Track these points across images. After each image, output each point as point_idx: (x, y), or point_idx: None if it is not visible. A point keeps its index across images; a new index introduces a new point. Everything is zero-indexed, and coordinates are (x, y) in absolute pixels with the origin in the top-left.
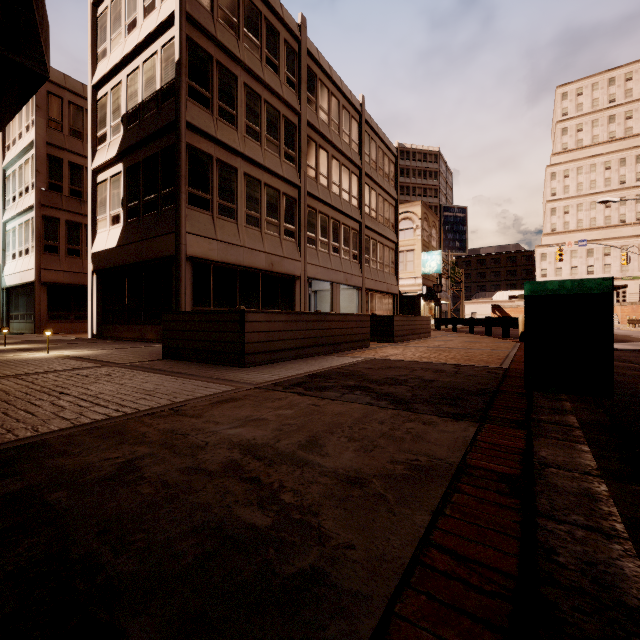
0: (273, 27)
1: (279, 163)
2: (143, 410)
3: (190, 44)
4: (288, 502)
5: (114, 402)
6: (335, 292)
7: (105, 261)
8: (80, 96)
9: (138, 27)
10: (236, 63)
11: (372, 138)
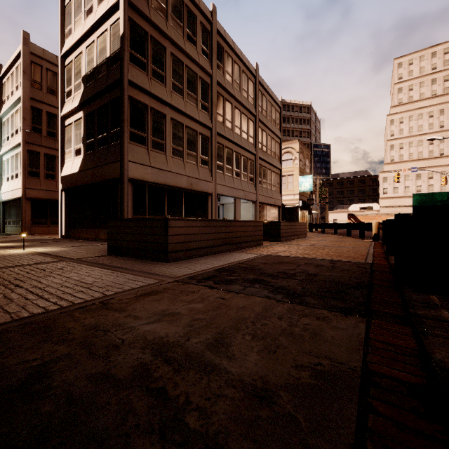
0: (192, 12)
1: (196, 111)
2: (77, 303)
3: (131, 23)
4: (192, 427)
5: (56, 295)
6: (237, 205)
7: (70, 182)
8: (54, 64)
9: (94, 12)
10: (165, 38)
11: (263, 94)
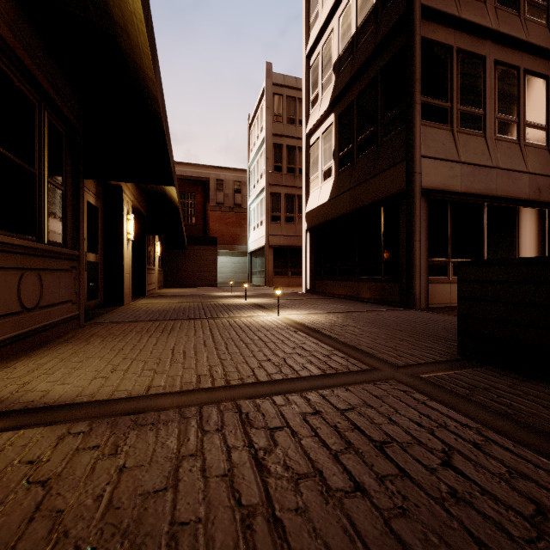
0: None
1: (547, 34)
2: None
3: None
4: None
5: None
6: None
7: (317, 218)
8: (294, 89)
9: None
10: None
11: None
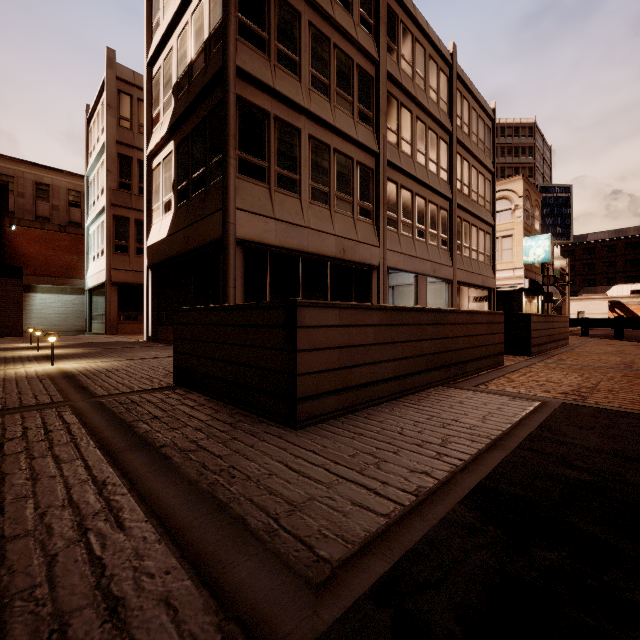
0: None
1: (352, 124)
2: None
3: None
4: None
5: None
6: (420, 286)
7: (157, 254)
8: None
9: None
10: None
11: (464, 97)
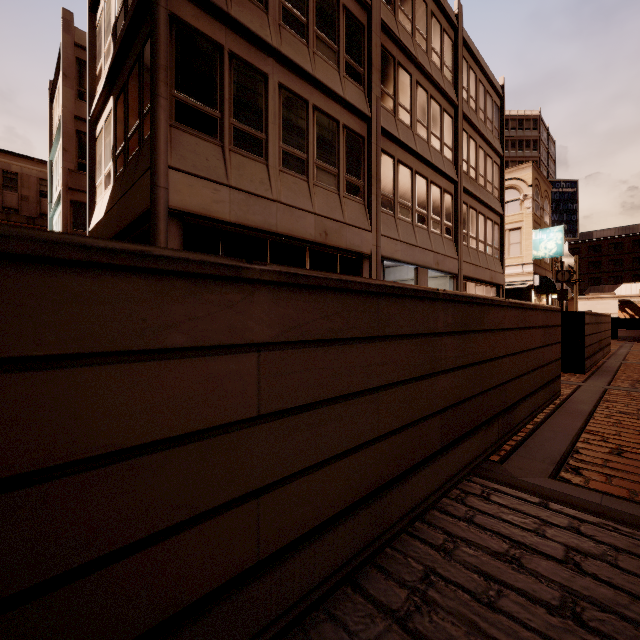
0: None
1: (337, 78)
2: None
3: None
4: None
5: None
6: (421, 280)
7: None
8: None
9: None
10: None
11: (470, 67)
